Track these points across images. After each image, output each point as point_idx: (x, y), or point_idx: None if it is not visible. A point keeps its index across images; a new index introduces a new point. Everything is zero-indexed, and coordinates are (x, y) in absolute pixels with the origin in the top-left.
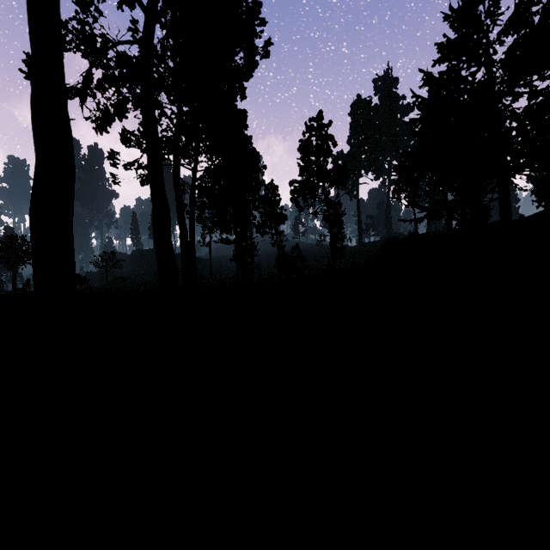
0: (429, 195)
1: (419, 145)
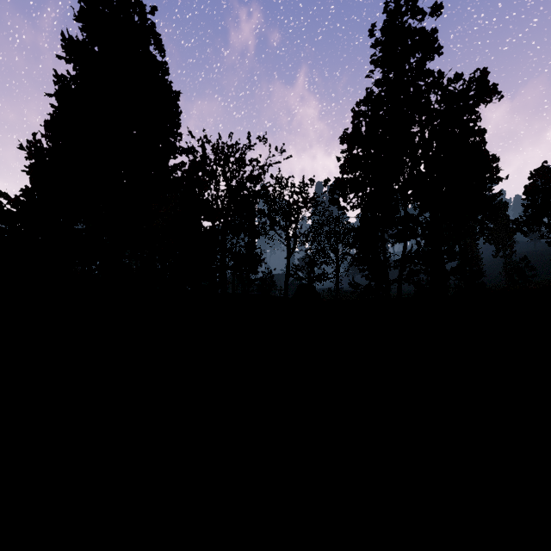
0: None
1: None
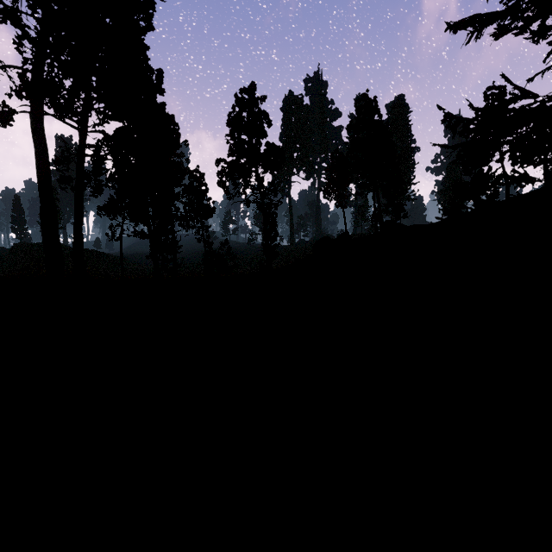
0: (509, 80)
1: (354, 140)
